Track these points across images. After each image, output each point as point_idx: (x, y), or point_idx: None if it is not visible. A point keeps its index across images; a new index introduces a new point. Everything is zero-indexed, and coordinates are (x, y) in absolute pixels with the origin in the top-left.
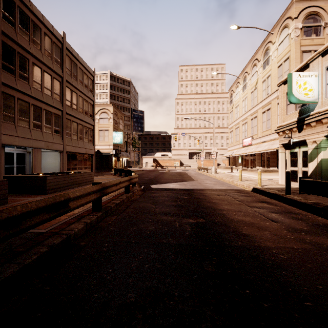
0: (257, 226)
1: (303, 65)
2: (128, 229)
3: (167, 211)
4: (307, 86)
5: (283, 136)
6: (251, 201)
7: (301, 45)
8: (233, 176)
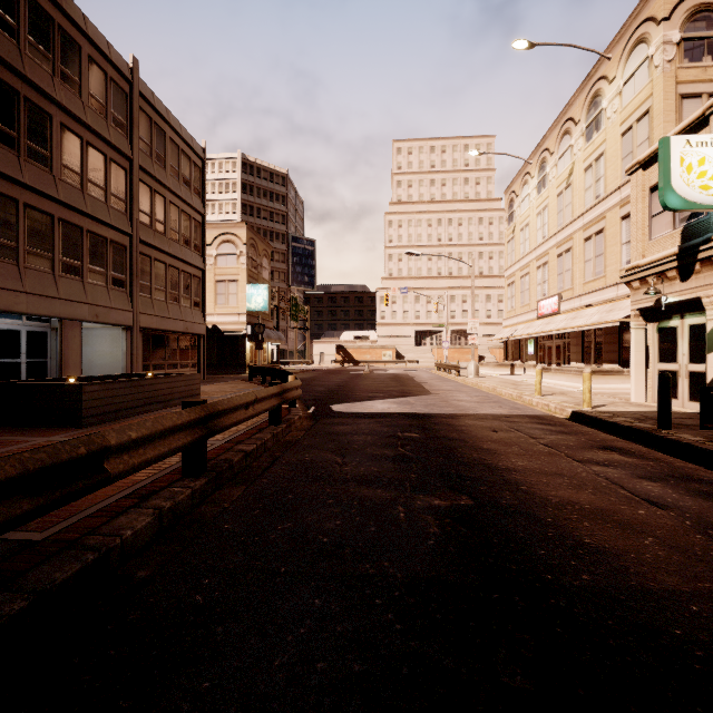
0: (615, 519)
1: (693, 120)
2: (272, 529)
3: (374, 473)
4: (708, 168)
5: (641, 289)
6: (577, 445)
7: (679, 82)
8: (518, 384)
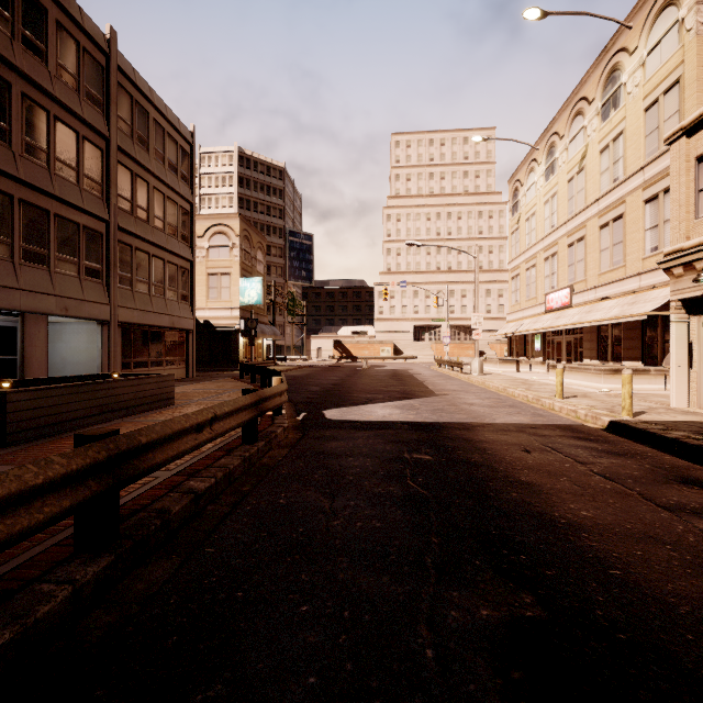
0: None
1: None
2: None
3: (376, 534)
4: None
5: (684, 277)
6: (646, 476)
7: None
8: (529, 383)
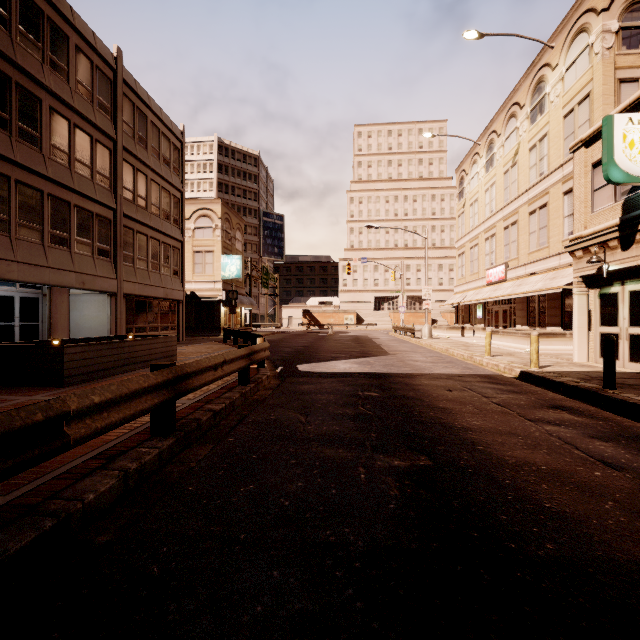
0: (573, 481)
1: (634, 100)
2: (235, 492)
3: (336, 432)
4: None
5: (583, 258)
6: (528, 404)
7: (617, 68)
8: (469, 345)
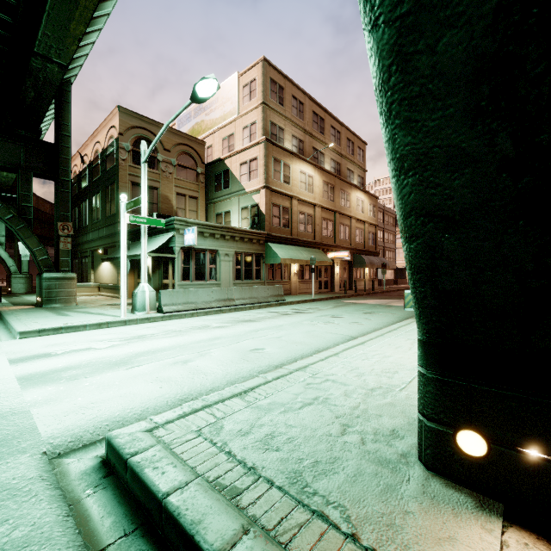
0: None
1: None
2: None
3: None
4: None
5: None
6: None
7: None
8: None
